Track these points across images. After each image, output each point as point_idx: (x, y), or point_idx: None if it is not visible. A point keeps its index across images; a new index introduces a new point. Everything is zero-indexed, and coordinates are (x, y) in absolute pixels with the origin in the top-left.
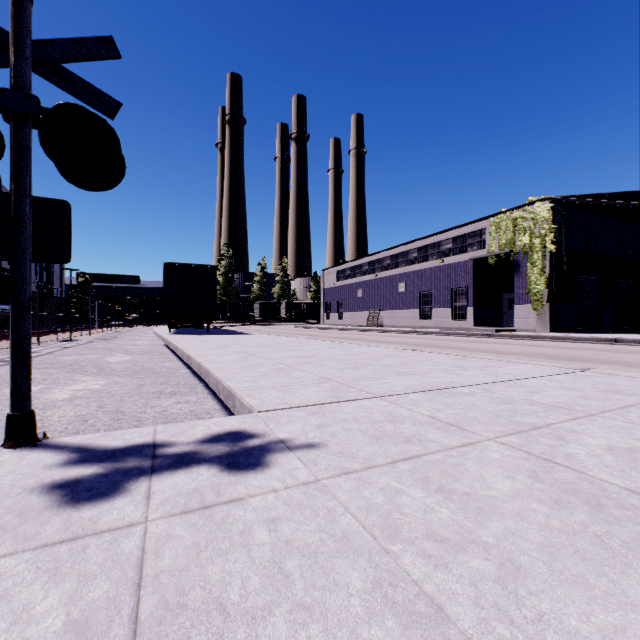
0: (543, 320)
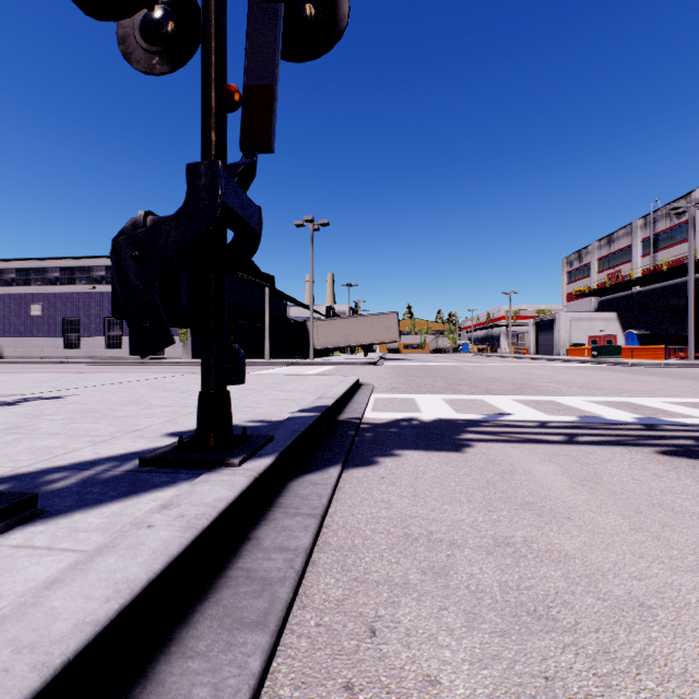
0: (188, 349)
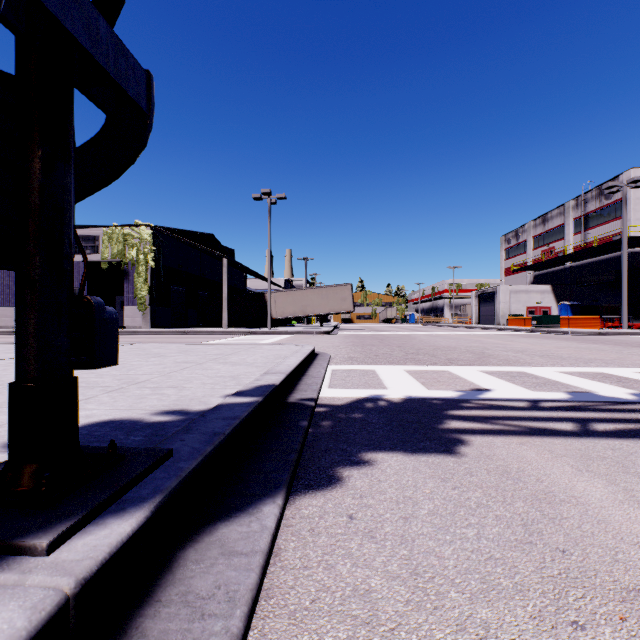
0: (147, 319)
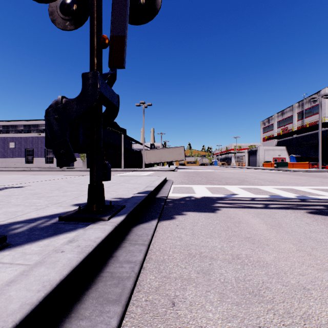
0: (85, 164)
